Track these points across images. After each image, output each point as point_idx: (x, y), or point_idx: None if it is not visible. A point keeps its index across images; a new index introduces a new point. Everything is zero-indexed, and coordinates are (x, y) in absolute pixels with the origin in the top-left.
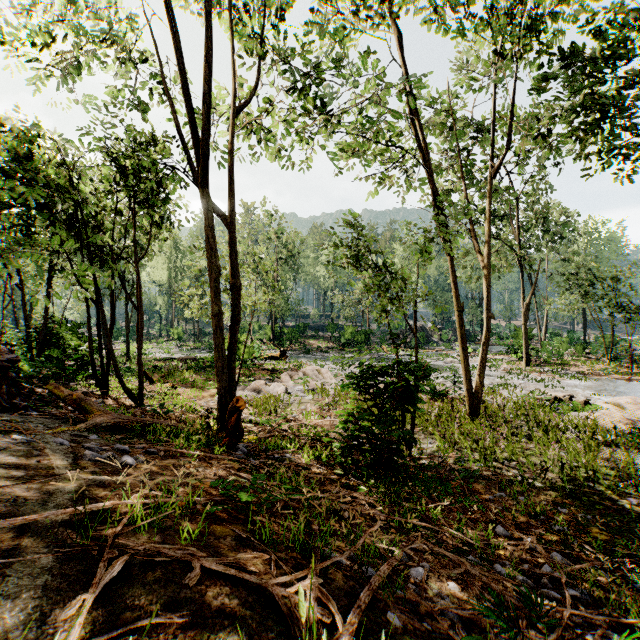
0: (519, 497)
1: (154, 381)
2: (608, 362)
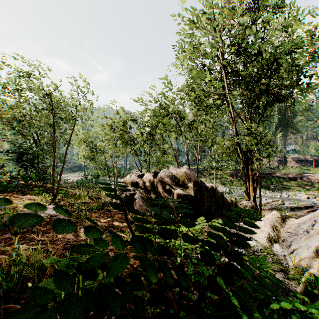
0: None
1: None
2: None
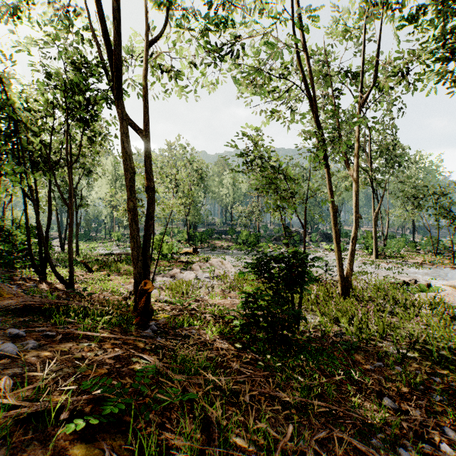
0: (396, 367)
1: (93, 270)
2: (435, 255)
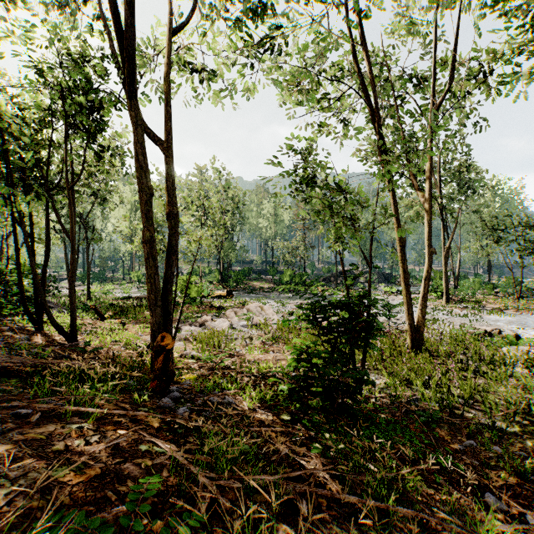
0: (493, 447)
1: (105, 317)
2: (518, 299)
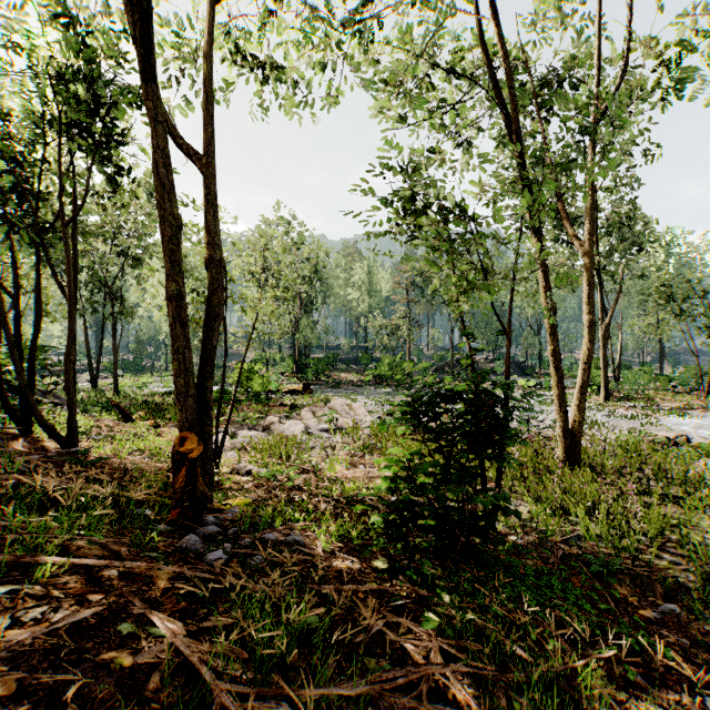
0: (707, 614)
1: (132, 418)
2: (705, 396)
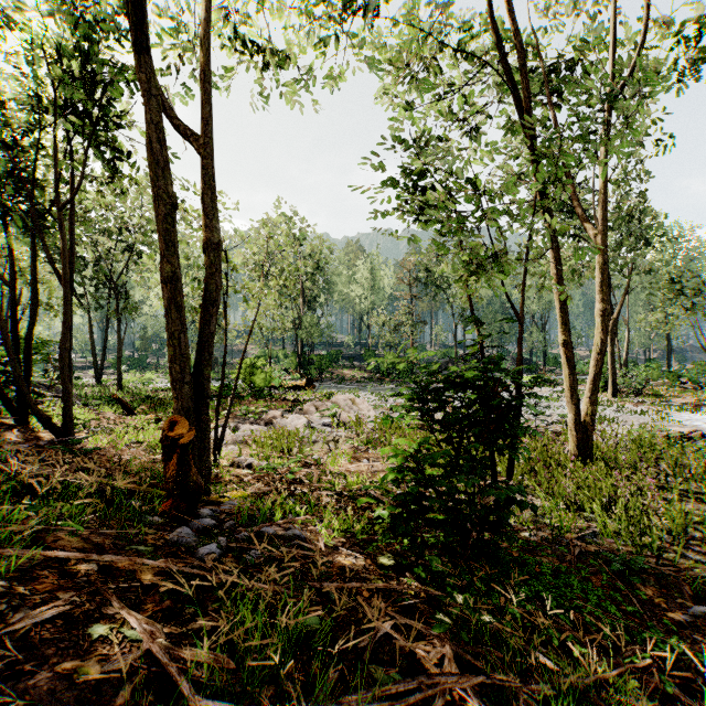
0: None
1: (134, 412)
2: None
